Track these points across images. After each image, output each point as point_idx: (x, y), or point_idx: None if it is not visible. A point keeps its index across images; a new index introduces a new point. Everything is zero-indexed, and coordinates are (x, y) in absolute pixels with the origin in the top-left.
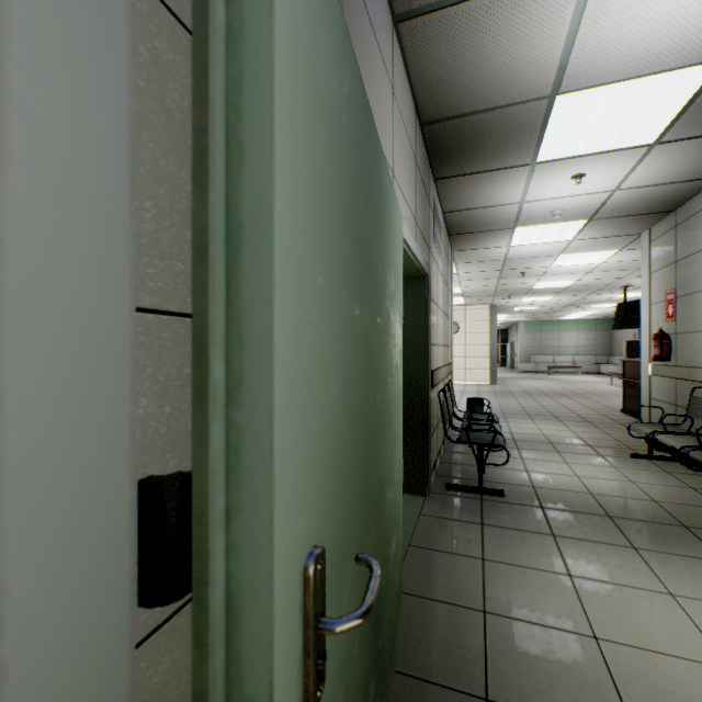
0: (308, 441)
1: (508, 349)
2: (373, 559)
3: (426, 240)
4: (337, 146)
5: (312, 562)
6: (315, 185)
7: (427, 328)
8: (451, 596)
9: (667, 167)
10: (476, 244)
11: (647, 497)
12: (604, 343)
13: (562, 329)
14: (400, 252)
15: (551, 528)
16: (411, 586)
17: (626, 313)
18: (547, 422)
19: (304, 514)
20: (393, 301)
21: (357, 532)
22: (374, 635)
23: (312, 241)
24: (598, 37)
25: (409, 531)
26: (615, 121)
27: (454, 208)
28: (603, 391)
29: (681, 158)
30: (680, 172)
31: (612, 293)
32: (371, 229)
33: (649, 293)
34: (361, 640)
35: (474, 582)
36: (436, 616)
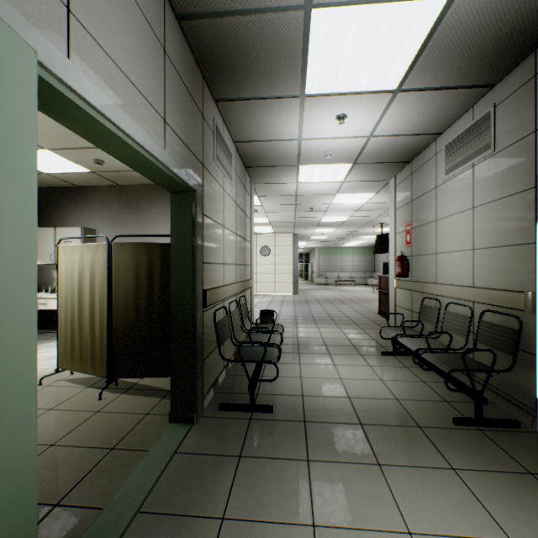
0: None
1: (309, 267)
2: None
3: (195, 154)
4: None
5: None
6: None
7: (195, 246)
8: None
9: (406, 118)
10: (271, 178)
11: (392, 396)
12: (370, 264)
13: (344, 253)
14: (6, 94)
15: (308, 449)
16: None
17: (382, 242)
18: (327, 326)
19: None
20: None
21: None
22: None
23: None
24: None
25: (147, 487)
26: (366, 56)
27: (243, 138)
28: (368, 297)
29: (416, 110)
30: (415, 125)
31: (373, 228)
32: None
33: (395, 225)
34: None
35: None
36: None
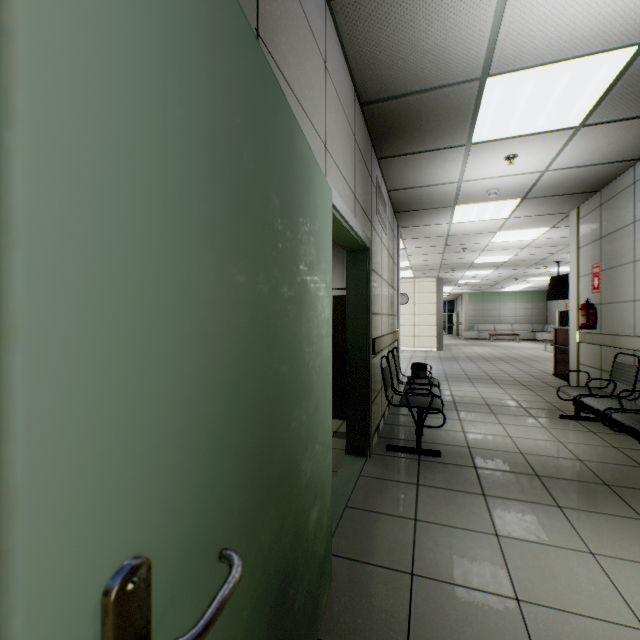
0: (117, 431)
1: (454, 318)
2: (236, 558)
3: (367, 215)
4: (193, 85)
5: (115, 583)
6: (136, 119)
7: (368, 298)
8: (381, 558)
9: (592, 149)
10: (420, 221)
11: (573, 456)
12: (540, 313)
13: (502, 300)
14: (327, 223)
15: (482, 487)
16: (344, 548)
17: (559, 285)
18: (486, 386)
19: (105, 525)
20: (313, 269)
21: (239, 518)
22: (277, 618)
23: (127, 185)
24: (523, 19)
25: (347, 492)
26: (543, 103)
27: (398, 187)
28: (538, 356)
29: (604, 140)
30: (604, 154)
31: (546, 267)
32: (270, 191)
33: (577, 267)
34: (249, 632)
35: (405, 544)
36: (364, 580)
